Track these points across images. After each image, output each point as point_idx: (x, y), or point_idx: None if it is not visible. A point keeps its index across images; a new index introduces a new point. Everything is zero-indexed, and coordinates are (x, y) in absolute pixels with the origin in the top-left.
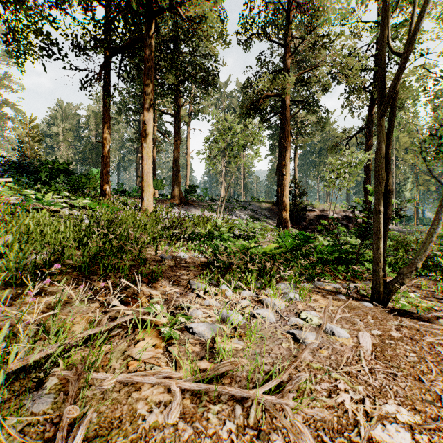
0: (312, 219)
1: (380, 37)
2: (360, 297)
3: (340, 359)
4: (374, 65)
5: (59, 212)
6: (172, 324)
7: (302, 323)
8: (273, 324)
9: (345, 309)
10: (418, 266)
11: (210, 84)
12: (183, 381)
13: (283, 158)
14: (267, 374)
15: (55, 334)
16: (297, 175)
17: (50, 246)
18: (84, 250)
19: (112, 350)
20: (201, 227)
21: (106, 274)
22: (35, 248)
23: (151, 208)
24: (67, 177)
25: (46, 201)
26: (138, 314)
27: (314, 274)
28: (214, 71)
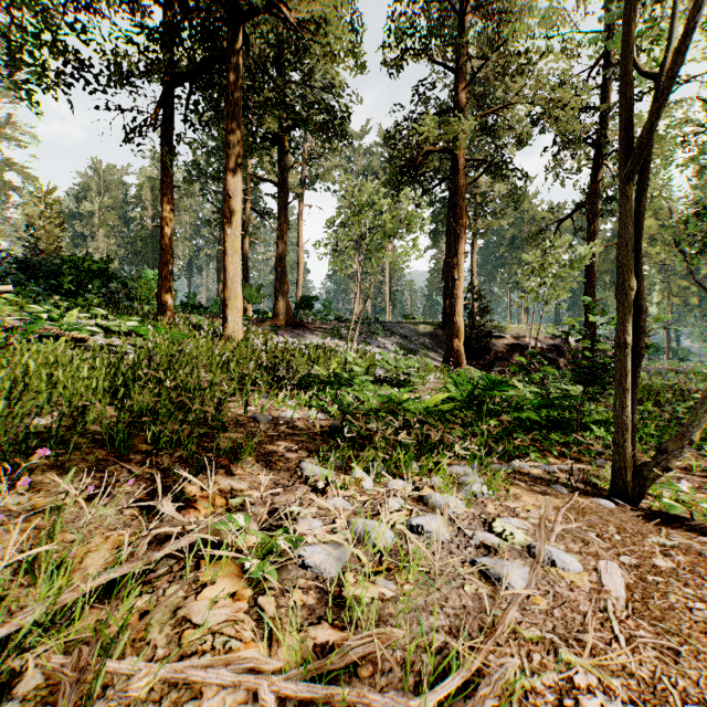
0: (501, 351)
1: (628, 43)
2: (592, 490)
3: (571, 617)
4: (602, 102)
5: (89, 342)
6: (267, 550)
7: (496, 542)
8: (446, 544)
9: (570, 515)
10: (693, 438)
11: (336, 133)
12: (282, 677)
13: (454, 253)
14: (440, 652)
15: (51, 574)
16: (475, 280)
17: (64, 402)
18: (120, 411)
19: (150, 613)
20: (322, 365)
21: (158, 451)
22: (40, 404)
23: (240, 334)
24: (105, 283)
25: (67, 324)
26: (205, 532)
27: (511, 448)
28: (342, 112)
